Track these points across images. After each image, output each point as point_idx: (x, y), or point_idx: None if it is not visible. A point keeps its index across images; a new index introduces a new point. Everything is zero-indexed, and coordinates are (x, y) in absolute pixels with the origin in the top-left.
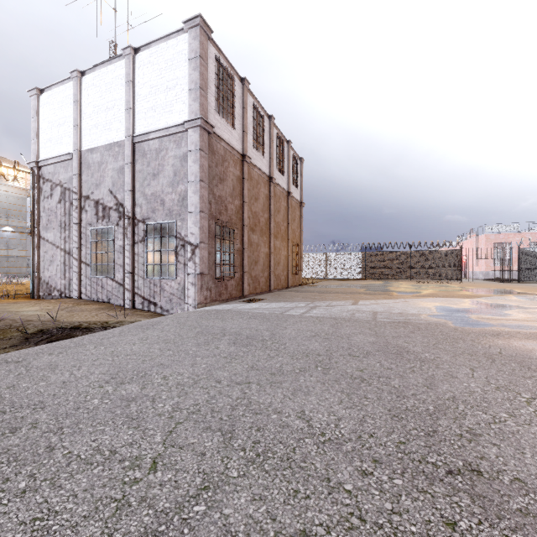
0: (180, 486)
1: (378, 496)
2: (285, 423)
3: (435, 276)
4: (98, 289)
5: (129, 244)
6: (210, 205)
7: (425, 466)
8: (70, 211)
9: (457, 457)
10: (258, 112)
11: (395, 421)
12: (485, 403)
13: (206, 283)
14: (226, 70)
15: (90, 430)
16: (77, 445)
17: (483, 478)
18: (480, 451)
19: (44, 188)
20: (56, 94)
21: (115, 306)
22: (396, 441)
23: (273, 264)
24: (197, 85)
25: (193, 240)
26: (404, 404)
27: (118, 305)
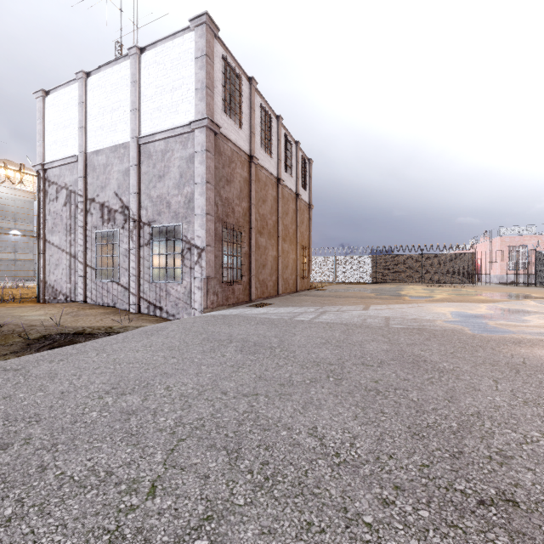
0: (181, 515)
1: (402, 531)
2: (296, 441)
3: (447, 280)
4: (103, 293)
5: (135, 247)
6: (216, 207)
7: (453, 494)
8: (75, 214)
9: (488, 484)
10: (265, 112)
11: (416, 440)
12: (513, 419)
13: (213, 287)
14: (234, 69)
15: (86, 447)
16: (71, 464)
17: (520, 510)
18: (513, 477)
19: (49, 191)
20: (62, 96)
21: (120, 311)
22: (418, 464)
23: (282, 268)
24: (203, 84)
25: (199, 243)
26: (424, 420)
27: (124, 310)
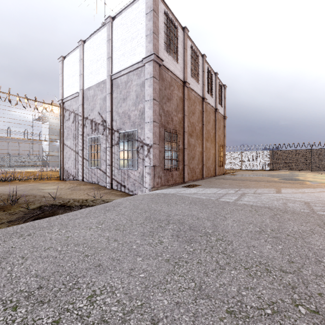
0: None
1: None
2: None
3: None
4: (92, 175)
5: (109, 146)
6: (160, 117)
7: None
8: (78, 127)
9: None
10: (194, 52)
11: None
12: None
13: (158, 172)
14: (172, 21)
15: None
16: None
17: None
18: None
19: (65, 115)
20: (71, 58)
21: (101, 187)
22: None
23: (205, 159)
24: (151, 31)
25: (148, 142)
26: None
27: (103, 186)
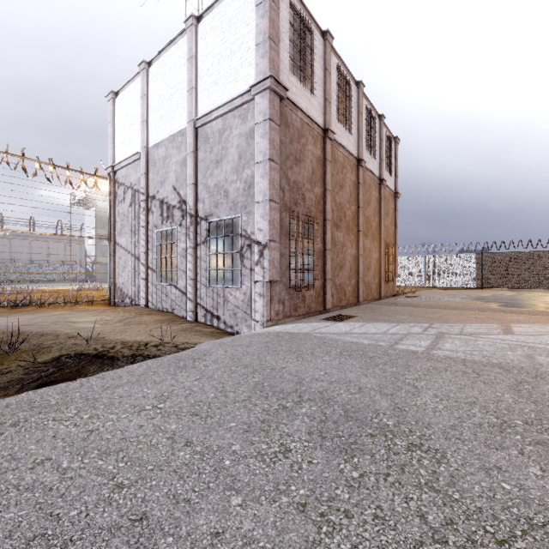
0: None
1: None
2: None
3: None
4: (163, 298)
5: (191, 246)
6: (282, 192)
7: None
8: (138, 213)
9: None
10: (343, 77)
11: None
12: None
13: (278, 293)
14: (304, 19)
15: None
16: None
17: None
18: None
19: (118, 192)
20: (128, 93)
21: (177, 318)
22: None
23: (362, 269)
24: (266, 35)
25: (261, 238)
26: None
27: (181, 317)
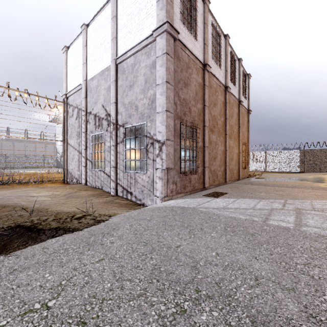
0: None
1: None
2: None
3: None
4: (96, 179)
5: (113, 145)
6: (175, 106)
7: None
8: (81, 124)
9: None
10: (216, 30)
11: None
12: None
13: (172, 177)
14: None
15: None
16: None
17: None
18: None
19: (69, 111)
20: (75, 46)
21: (104, 193)
22: None
23: (228, 160)
24: None
25: (160, 138)
26: None
27: (107, 192)
